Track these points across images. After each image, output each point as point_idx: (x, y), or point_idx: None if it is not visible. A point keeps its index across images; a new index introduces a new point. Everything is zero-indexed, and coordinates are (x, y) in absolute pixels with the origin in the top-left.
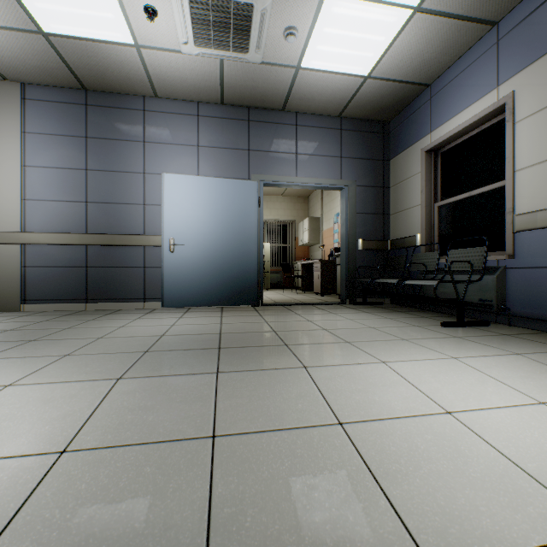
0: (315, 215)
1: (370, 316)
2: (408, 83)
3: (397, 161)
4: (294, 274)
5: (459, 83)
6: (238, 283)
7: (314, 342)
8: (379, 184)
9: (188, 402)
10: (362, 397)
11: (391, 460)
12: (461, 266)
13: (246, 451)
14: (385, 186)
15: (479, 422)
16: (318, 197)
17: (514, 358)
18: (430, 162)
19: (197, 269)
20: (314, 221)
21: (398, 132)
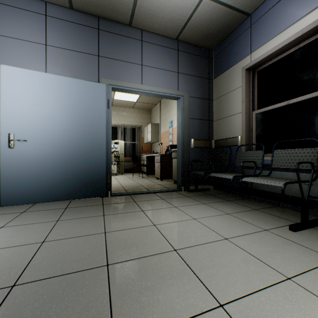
0: (156, 122)
1: (210, 211)
2: (234, 9)
3: (220, 80)
4: (141, 163)
5: (280, 7)
6: (86, 177)
7: (167, 315)
8: (206, 96)
9: None
10: None
11: None
12: (289, 164)
13: None
14: (210, 99)
15: None
16: (157, 110)
17: None
18: (249, 78)
19: (42, 165)
20: (155, 126)
21: (221, 56)
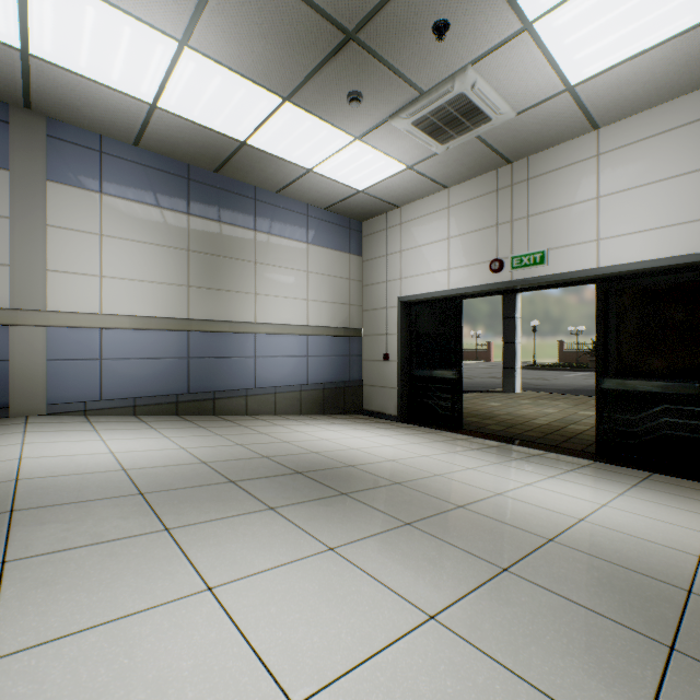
0: None
1: None
2: None
3: None
4: None
5: None
6: None
7: None
8: None
9: (90, 509)
10: (90, 465)
11: (156, 463)
12: None
13: (156, 485)
14: None
15: (123, 450)
16: None
17: (35, 433)
18: None
19: None
20: None
21: None
